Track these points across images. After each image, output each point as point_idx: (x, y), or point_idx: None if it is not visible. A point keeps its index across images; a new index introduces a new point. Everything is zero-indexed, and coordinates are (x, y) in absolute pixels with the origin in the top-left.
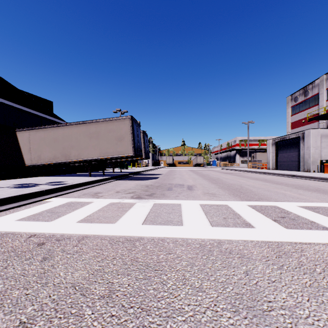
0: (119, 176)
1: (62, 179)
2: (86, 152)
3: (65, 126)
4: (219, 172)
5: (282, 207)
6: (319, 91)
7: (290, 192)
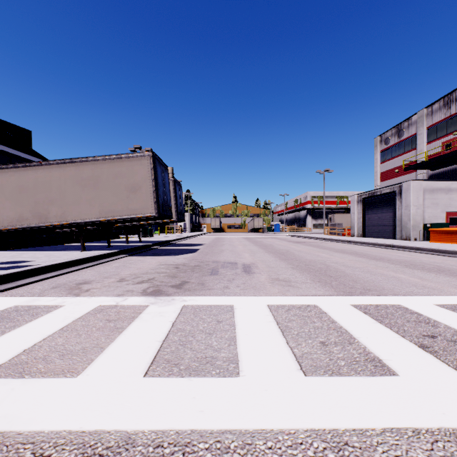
0: (135, 248)
1: (29, 256)
2: (77, 210)
3: (39, 166)
4: (287, 241)
5: (413, 308)
6: (417, 131)
7: (405, 276)
